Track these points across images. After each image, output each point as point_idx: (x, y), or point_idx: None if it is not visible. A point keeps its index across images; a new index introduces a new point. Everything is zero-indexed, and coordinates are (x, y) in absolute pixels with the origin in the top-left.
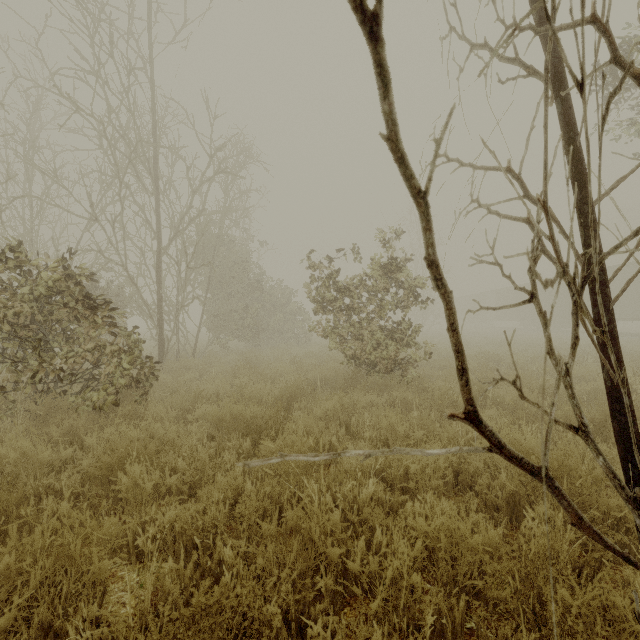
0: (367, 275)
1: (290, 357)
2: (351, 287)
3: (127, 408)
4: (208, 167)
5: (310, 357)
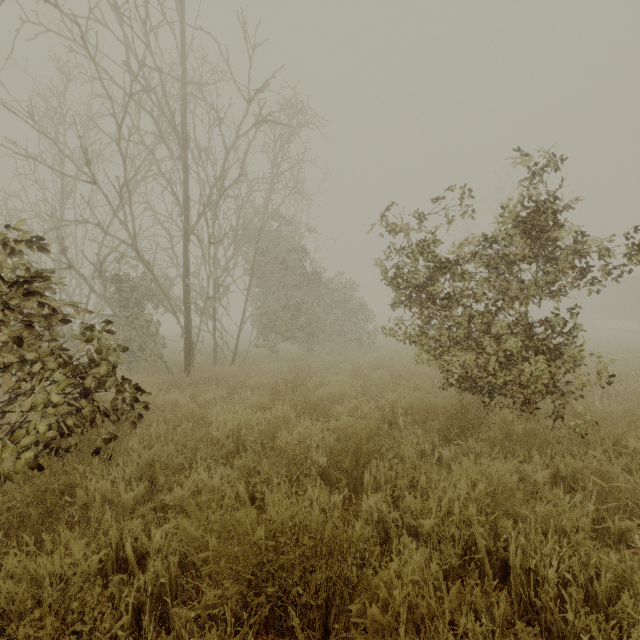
0: (485, 239)
1: (351, 365)
2: (458, 260)
3: (26, 492)
4: (244, 116)
5: (378, 367)
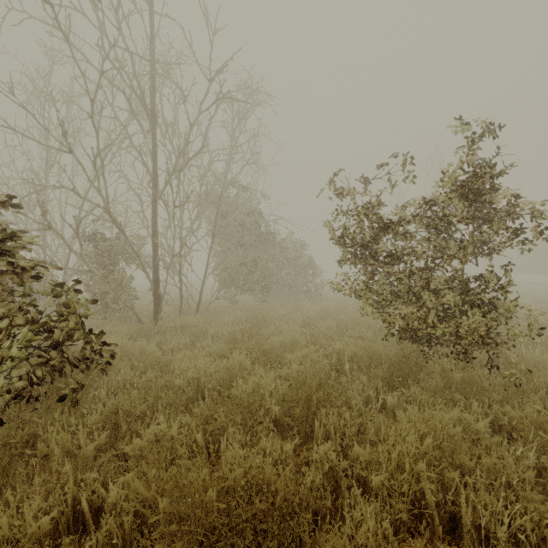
0: (424, 202)
1: (301, 315)
2: (400, 221)
3: None
4: (206, 94)
5: (325, 316)
